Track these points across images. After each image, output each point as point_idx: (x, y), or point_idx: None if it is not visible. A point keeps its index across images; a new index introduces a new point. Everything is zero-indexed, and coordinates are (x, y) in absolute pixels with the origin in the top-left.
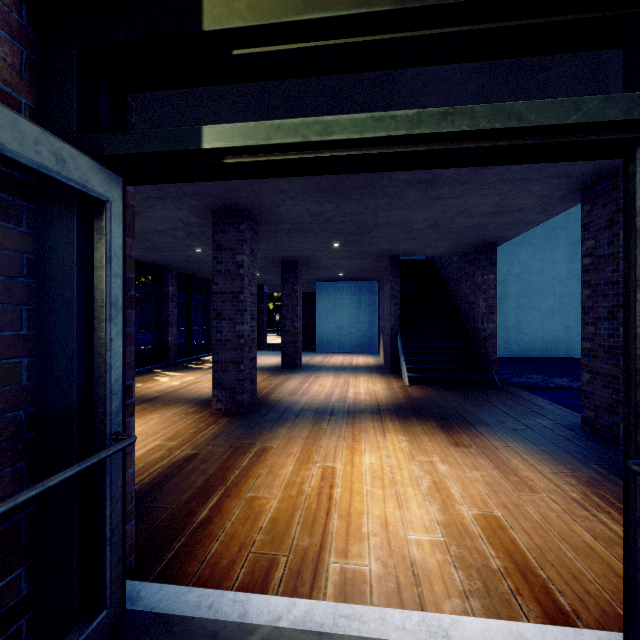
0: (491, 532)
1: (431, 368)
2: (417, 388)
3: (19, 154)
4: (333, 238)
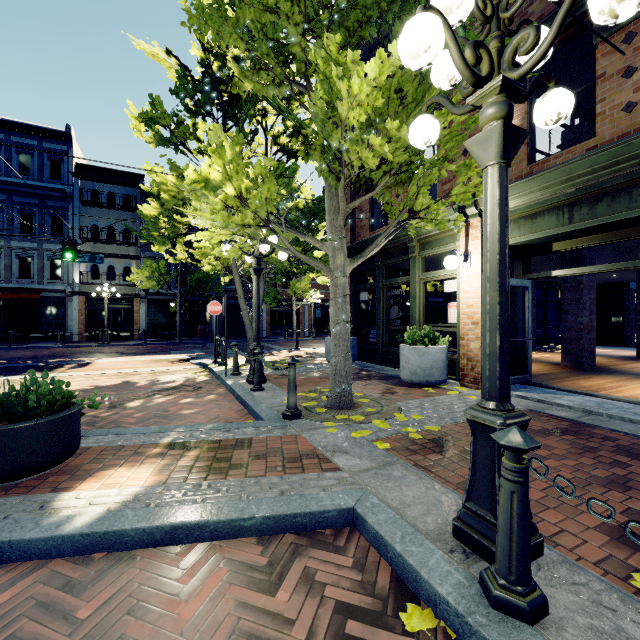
0: None
1: None
2: None
3: (517, 285)
4: None
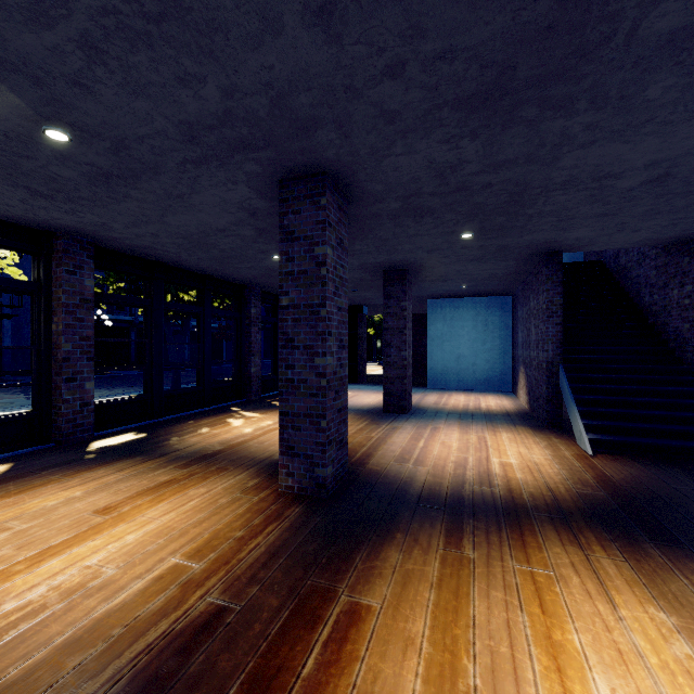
0: None
1: (629, 427)
2: (610, 461)
3: None
4: (463, 224)
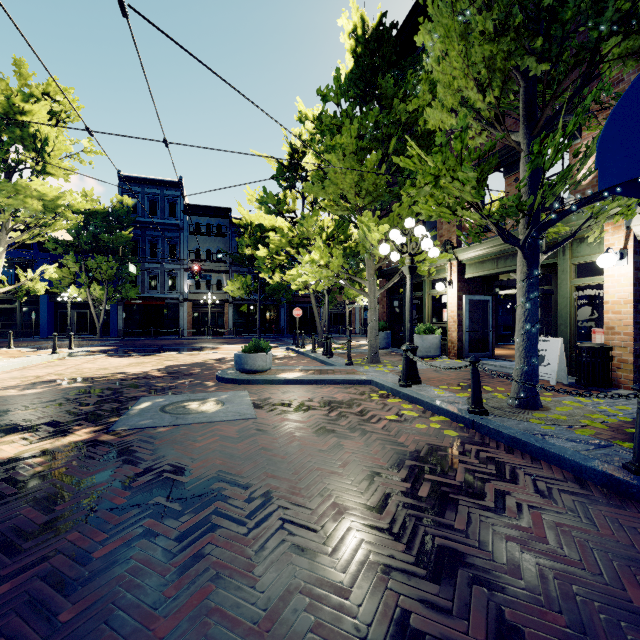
0: None
1: None
2: None
3: (480, 299)
4: None
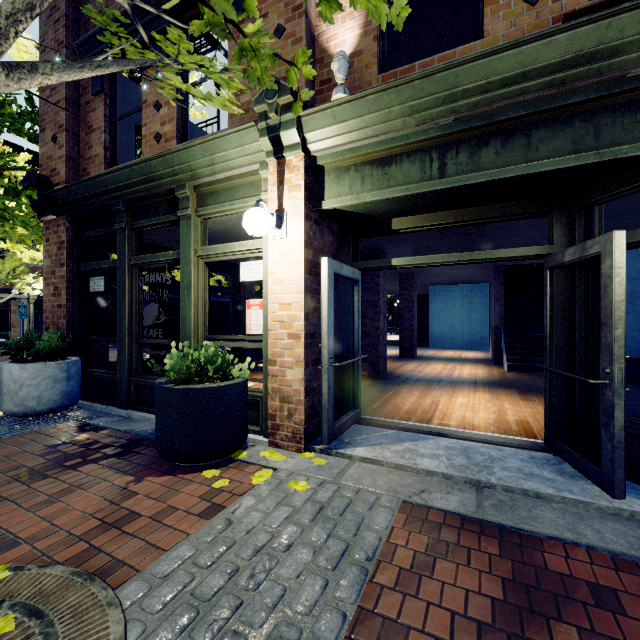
0: (520, 423)
1: (530, 359)
2: (514, 374)
3: (349, 276)
4: None
